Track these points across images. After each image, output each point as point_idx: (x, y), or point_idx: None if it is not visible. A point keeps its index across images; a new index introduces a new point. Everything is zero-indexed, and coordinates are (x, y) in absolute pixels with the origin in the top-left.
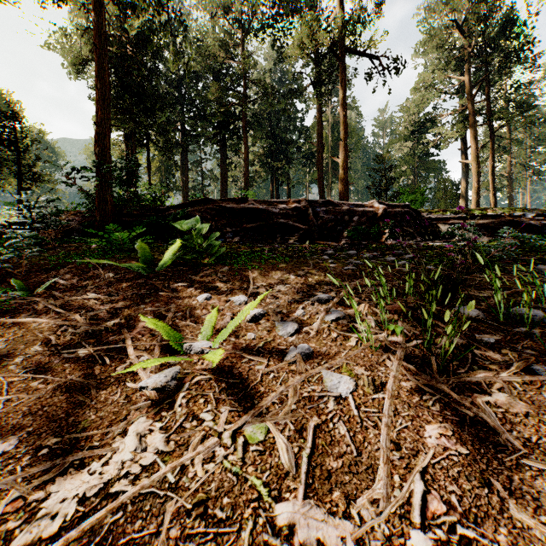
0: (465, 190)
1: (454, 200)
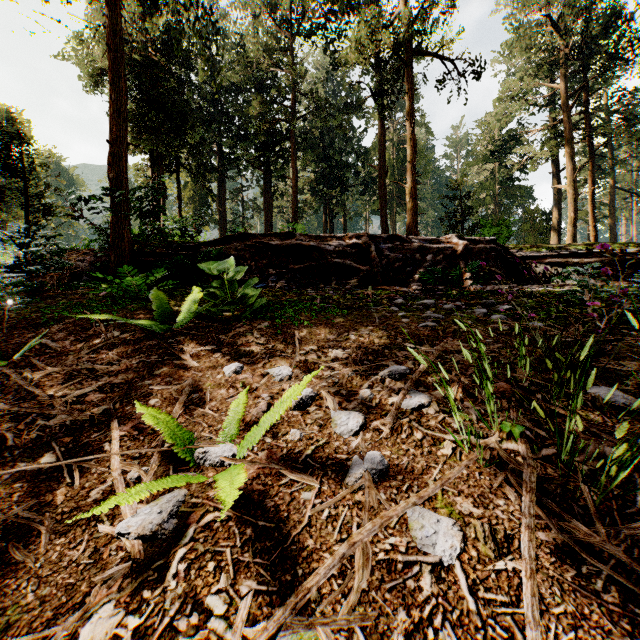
0: (557, 222)
1: (544, 234)
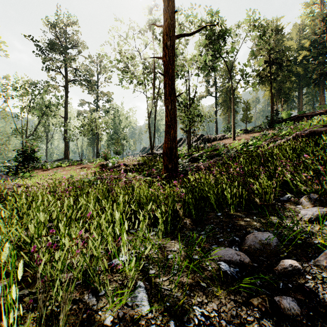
0: None
1: None
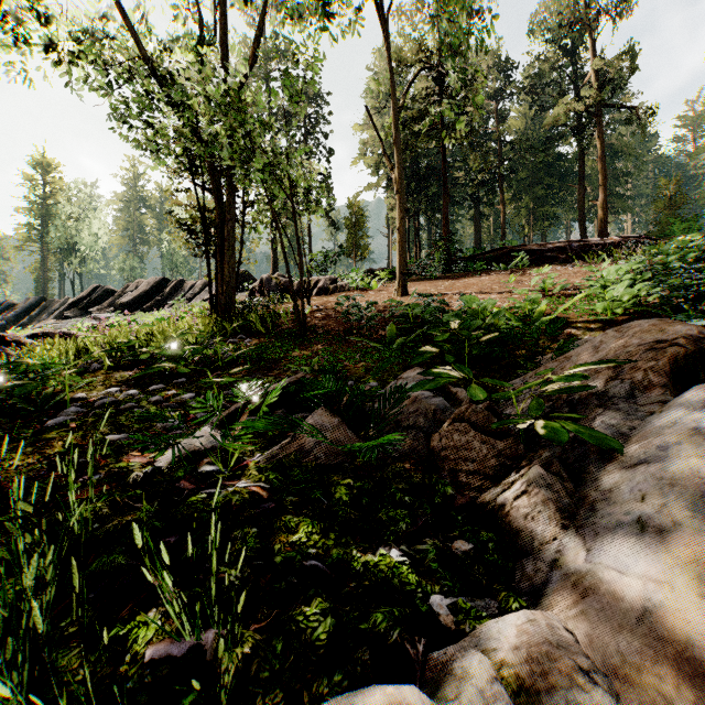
0: None
1: None
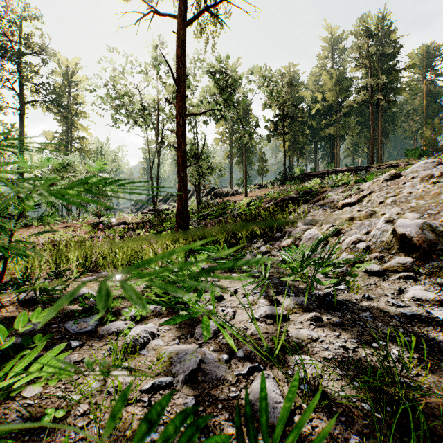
0: None
1: None
